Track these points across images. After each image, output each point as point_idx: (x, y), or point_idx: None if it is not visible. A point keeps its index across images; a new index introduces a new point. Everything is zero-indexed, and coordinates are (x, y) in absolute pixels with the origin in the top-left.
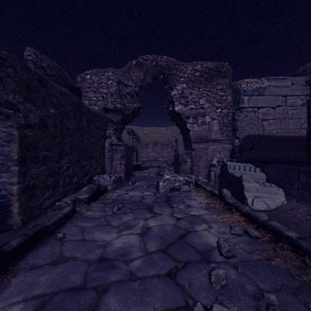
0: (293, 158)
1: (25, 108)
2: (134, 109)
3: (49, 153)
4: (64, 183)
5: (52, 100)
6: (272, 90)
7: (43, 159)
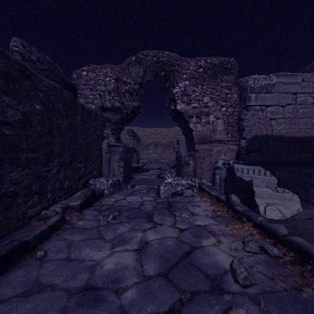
0: (304, 160)
1: (1, 102)
2: (133, 108)
3: (34, 155)
4: (54, 188)
5: (38, 95)
6: (282, 87)
7: (27, 162)
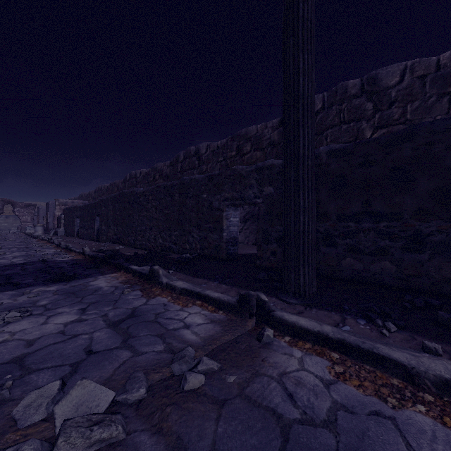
0: None
1: None
2: (1, 213)
3: None
4: None
5: None
6: None
7: None
